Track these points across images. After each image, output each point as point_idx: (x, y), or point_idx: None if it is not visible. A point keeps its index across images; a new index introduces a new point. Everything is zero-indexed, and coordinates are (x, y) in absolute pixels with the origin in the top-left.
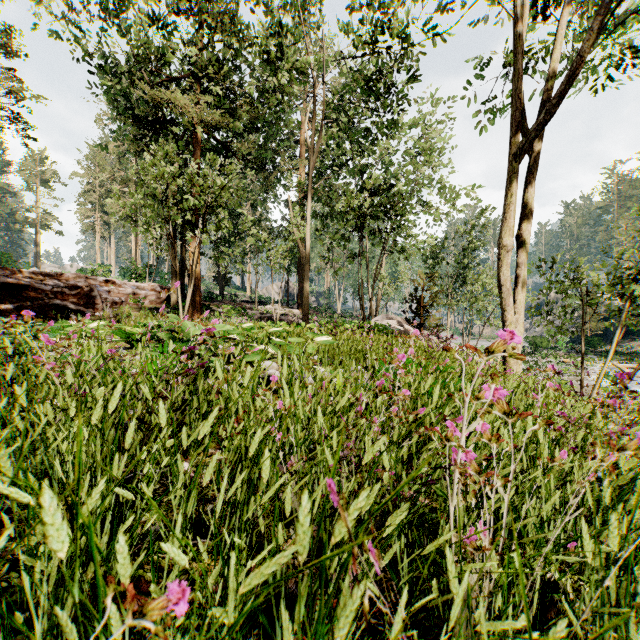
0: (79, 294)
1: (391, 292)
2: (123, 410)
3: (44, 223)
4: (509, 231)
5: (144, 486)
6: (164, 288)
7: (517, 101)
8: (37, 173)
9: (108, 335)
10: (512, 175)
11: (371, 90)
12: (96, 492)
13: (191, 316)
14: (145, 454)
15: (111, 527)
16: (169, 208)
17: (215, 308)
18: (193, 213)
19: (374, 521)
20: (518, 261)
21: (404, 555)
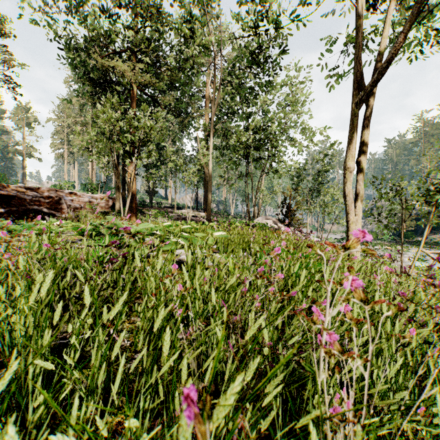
0: (51, 202)
1: (268, 201)
2: (52, 293)
3: (28, 153)
4: (351, 157)
5: (66, 357)
6: (111, 198)
7: (357, 66)
8: (24, 118)
9: (71, 230)
10: (353, 118)
11: (254, 60)
12: (9, 373)
13: (129, 217)
14: (71, 328)
15: (47, 385)
16: (114, 142)
17: (146, 212)
18: (130, 145)
19: (255, 382)
20: (357, 179)
21: (279, 410)
